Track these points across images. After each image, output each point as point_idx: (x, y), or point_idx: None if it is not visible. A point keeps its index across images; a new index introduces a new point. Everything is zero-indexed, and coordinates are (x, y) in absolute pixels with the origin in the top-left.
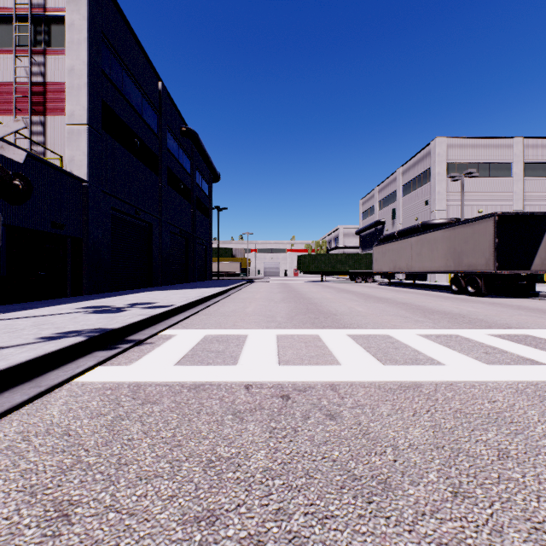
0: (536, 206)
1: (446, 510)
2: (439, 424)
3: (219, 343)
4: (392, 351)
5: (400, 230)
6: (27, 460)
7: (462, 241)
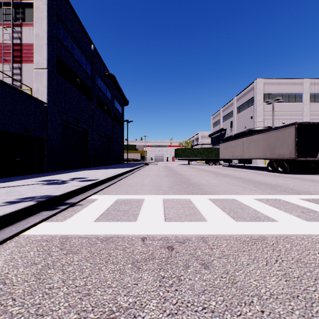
0: (317, 119)
1: None
2: (288, 273)
3: (125, 205)
4: (240, 210)
5: (235, 134)
6: None
7: (275, 140)
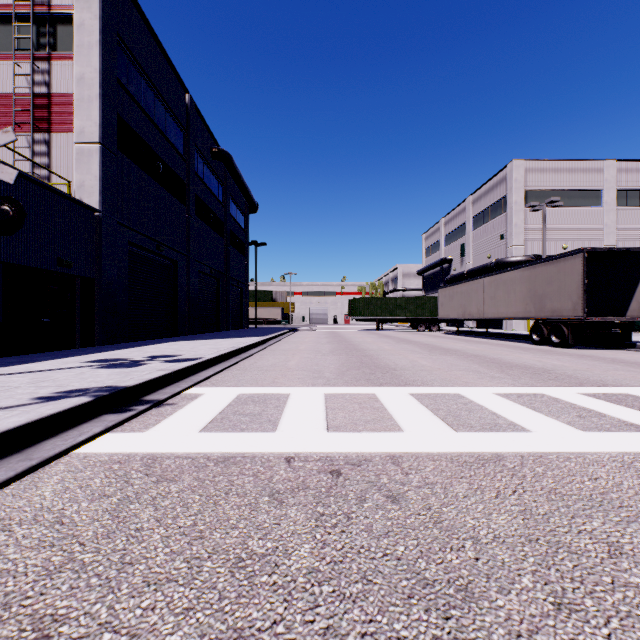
0: (630, 241)
1: (548, 630)
2: (530, 509)
3: (255, 404)
4: (466, 414)
5: (470, 270)
6: (5, 557)
7: (545, 282)
